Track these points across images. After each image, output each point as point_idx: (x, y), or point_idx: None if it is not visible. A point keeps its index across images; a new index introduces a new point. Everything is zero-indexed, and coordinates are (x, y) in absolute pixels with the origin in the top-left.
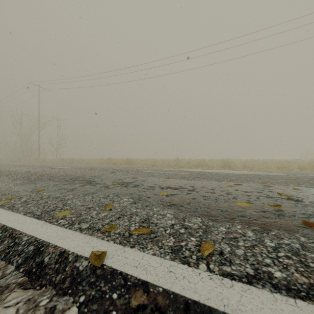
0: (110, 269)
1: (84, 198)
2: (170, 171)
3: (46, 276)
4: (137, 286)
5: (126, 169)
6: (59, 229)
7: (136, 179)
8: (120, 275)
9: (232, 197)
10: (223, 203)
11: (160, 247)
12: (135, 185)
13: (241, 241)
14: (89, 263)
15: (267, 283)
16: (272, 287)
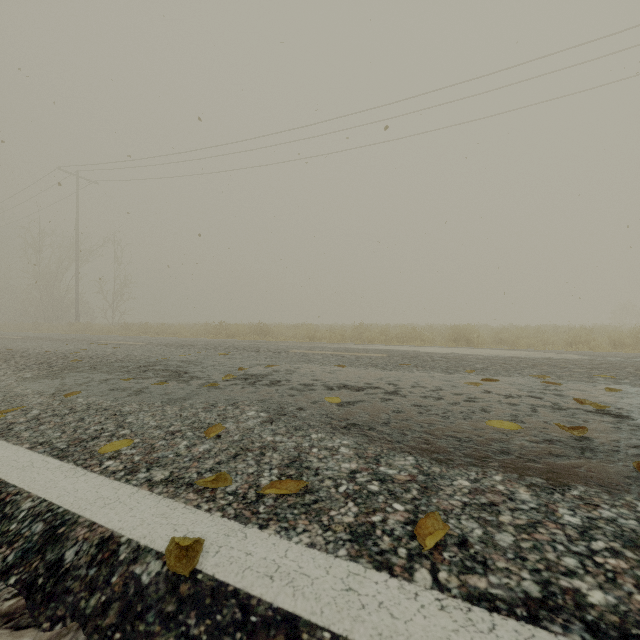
0: (210, 582)
1: (162, 410)
2: (346, 352)
3: (66, 598)
4: (271, 626)
5: (256, 345)
6: (102, 482)
7: (275, 369)
8: (233, 598)
9: (479, 408)
10: (461, 422)
11: (326, 527)
12: (272, 382)
13: (506, 513)
14: (163, 567)
15: (573, 620)
16: (586, 631)
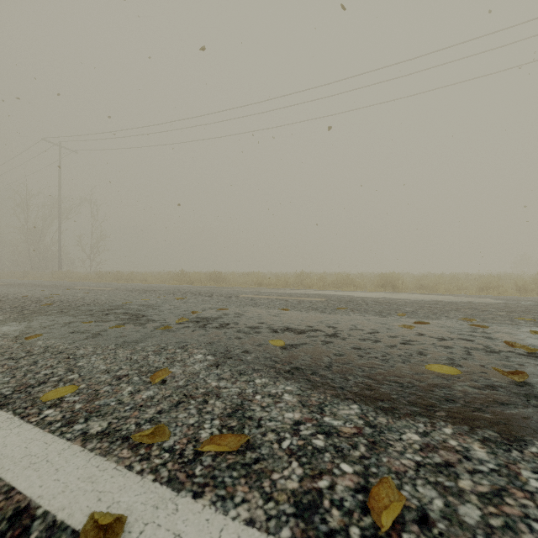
0: None
1: (114, 353)
2: (289, 296)
3: None
4: None
5: (210, 290)
6: (35, 436)
7: (225, 312)
8: None
9: (415, 351)
10: (400, 365)
11: (267, 496)
12: (221, 324)
13: (465, 476)
14: None
15: None
16: None
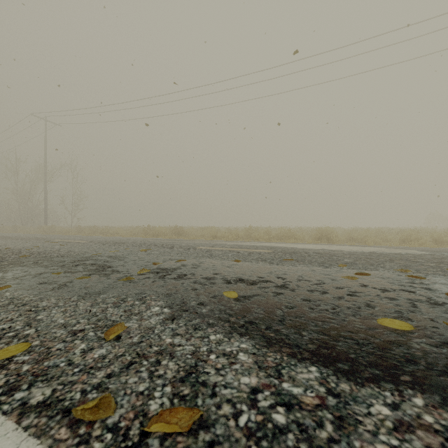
0: None
1: (75, 306)
2: (240, 248)
3: None
4: None
5: (171, 243)
6: None
7: (183, 263)
8: None
9: (363, 303)
10: (351, 319)
11: None
12: (179, 275)
13: None
14: None
15: None
16: None
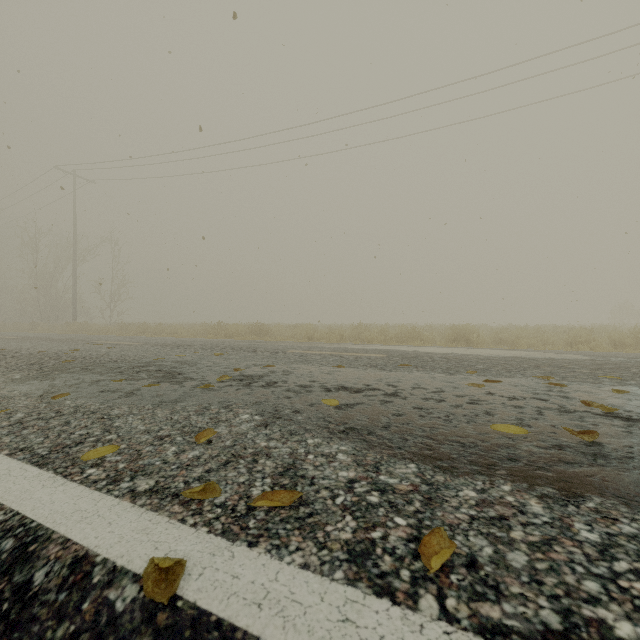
0: (191, 611)
1: (152, 413)
2: (345, 352)
3: (31, 627)
4: None
5: (253, 345)
6: (82, 493)
7: (272, 369)
8: (216, 630)
9: (482, 411)
10: (464, 425)
11: (321, 545)
12: (268, 383)
13: (518, 528)
14: (140, 592)
15: None
16: None
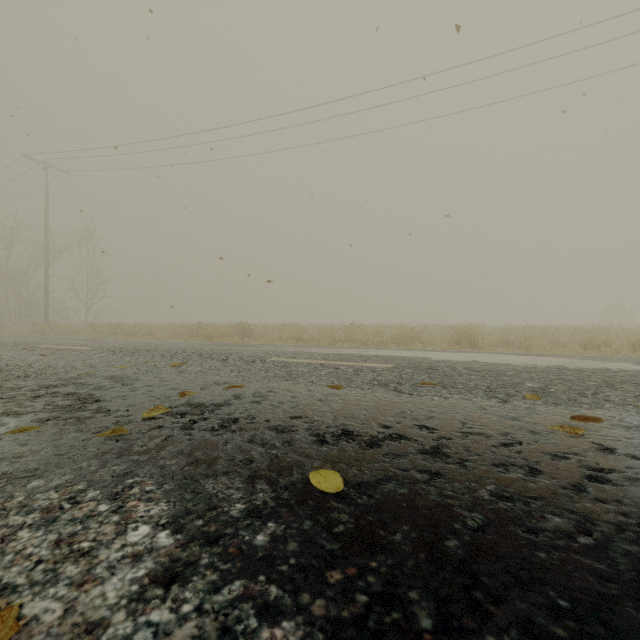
0: None
1: None
2: (340, 360)
3: None
4: None
5: (228, 350)
6: None
7: (238, 392)
8: None
9: None
10: None
11: None
12: (223, 422)
13: None
14: None
15: None
16: None
